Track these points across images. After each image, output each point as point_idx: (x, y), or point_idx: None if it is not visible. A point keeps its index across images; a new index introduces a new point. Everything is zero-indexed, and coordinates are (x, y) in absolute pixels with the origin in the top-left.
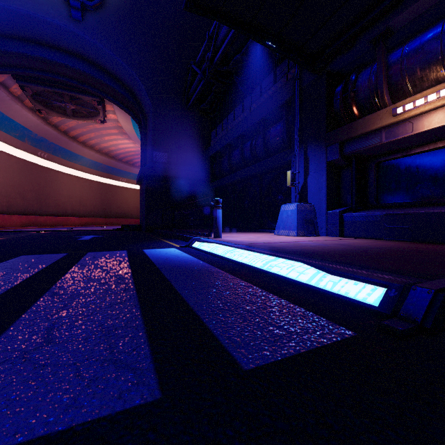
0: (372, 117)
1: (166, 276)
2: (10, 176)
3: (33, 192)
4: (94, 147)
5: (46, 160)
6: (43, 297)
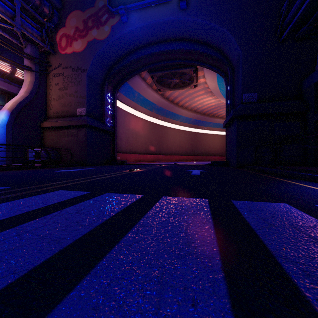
0: None
1: None
2: (146, 132)
3: (156, 141)
4: (187, 108)
5: (162, 121)
6: None
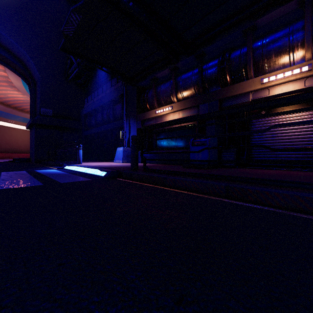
0: (150, 112)
1: (47, 176)
2: None
3: None
4: None
5: None
6: (0, 180)
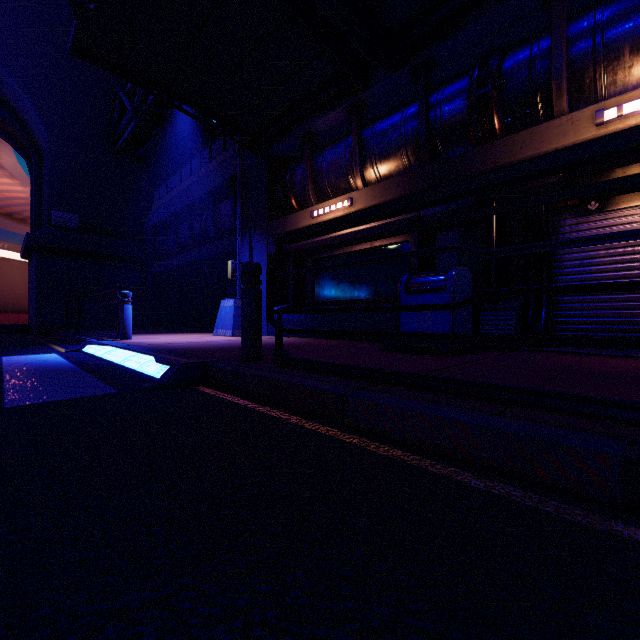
0: (299, 214)
1: (4, 376)
2: None
3: None
4: None
5: None
6: None
